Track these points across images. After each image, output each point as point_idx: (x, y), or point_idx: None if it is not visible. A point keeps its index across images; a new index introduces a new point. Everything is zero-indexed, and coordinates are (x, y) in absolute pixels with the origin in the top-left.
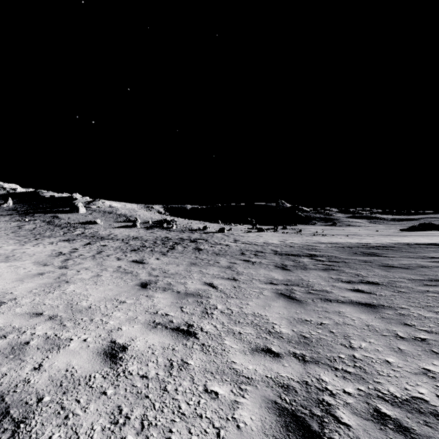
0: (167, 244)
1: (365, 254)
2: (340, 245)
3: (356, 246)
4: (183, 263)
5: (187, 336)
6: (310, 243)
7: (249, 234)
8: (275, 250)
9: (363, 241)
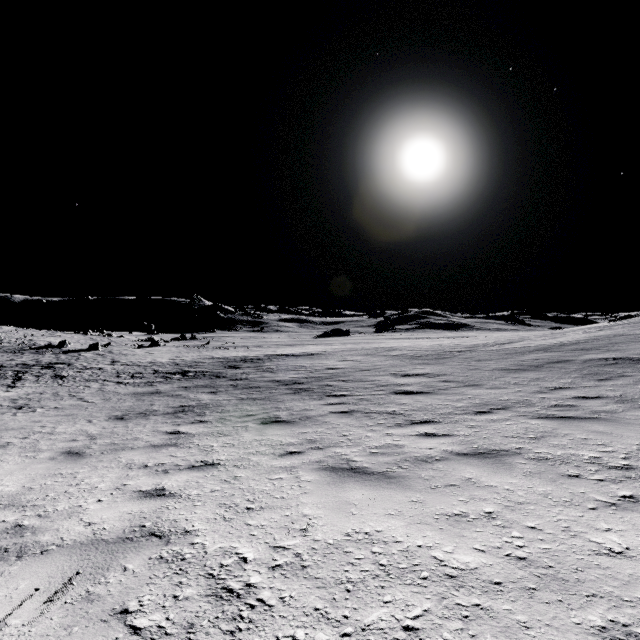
0: (5, 374)
1: (228, 367)
2: (224, 360)
3: (235, 360)
4: (47, 392)
5: (73, 415)
6: (200, 360)
7: (136, 351)
8: (157, 369)
9: (249, 354)
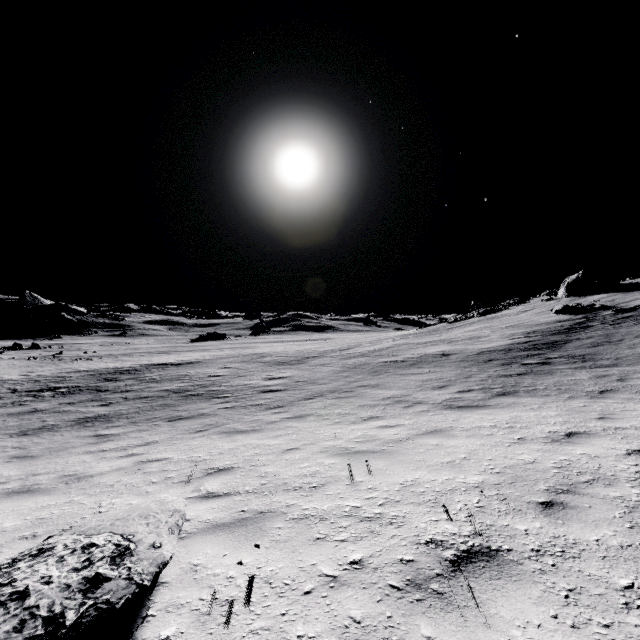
0: None
1: (105, 380)
2: (94, 373)
3: (108, 372)
4: None
5: None
6: (63, 374)
7: None
8: (14, 388)
9: (122, 365)
